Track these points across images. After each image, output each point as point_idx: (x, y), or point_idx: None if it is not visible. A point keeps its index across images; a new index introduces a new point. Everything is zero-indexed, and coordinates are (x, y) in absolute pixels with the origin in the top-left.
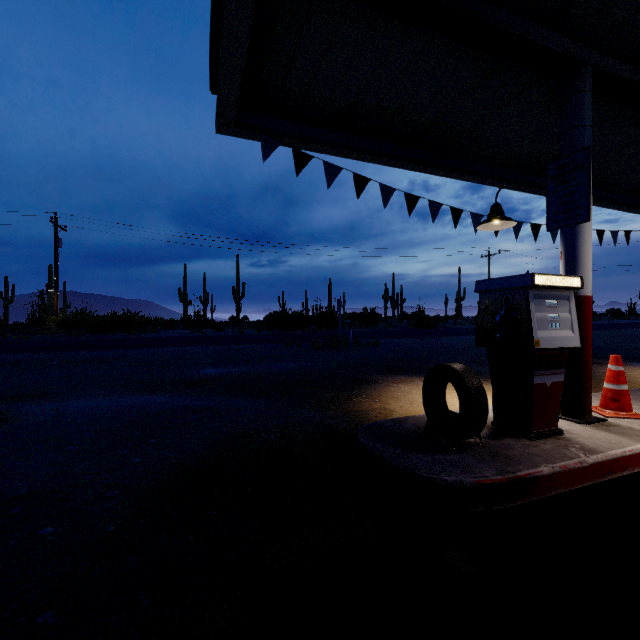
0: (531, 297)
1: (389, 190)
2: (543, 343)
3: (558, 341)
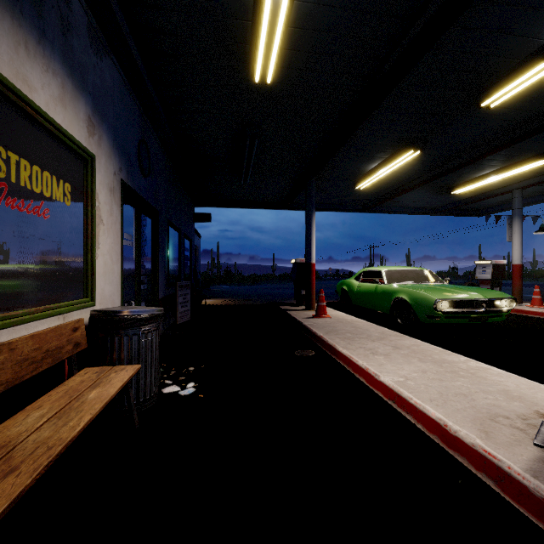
0: (477, 266)
1: (537, 216)
2: (478, 277)
3: (483, 277)
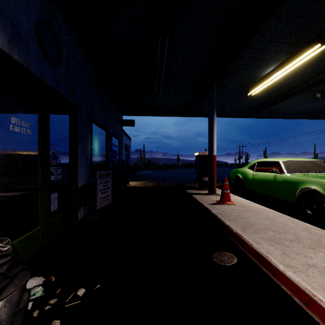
0: None
1: None
2: None
3: None
